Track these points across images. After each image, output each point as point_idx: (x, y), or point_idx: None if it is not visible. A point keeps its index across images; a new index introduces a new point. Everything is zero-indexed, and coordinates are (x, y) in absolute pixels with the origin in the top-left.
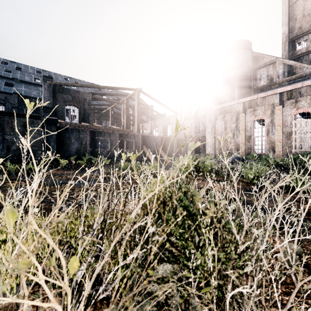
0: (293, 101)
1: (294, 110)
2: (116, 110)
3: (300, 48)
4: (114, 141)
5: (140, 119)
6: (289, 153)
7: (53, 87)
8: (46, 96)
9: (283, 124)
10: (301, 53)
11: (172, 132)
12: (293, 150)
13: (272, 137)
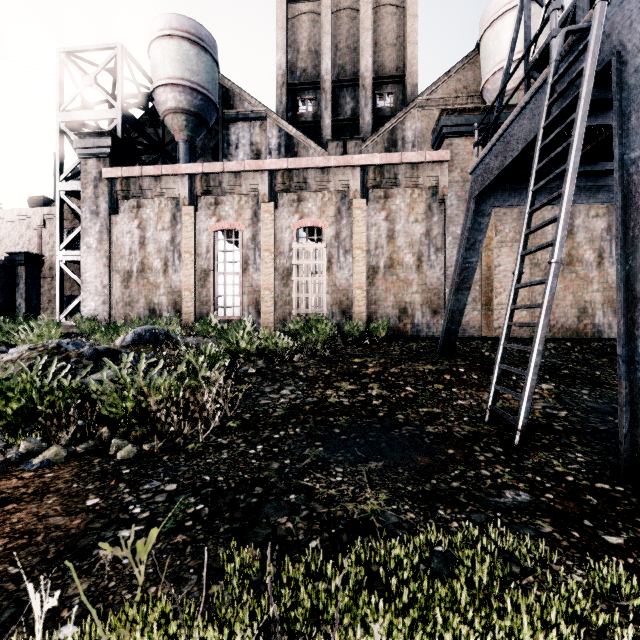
0: (294, 198)
1: (296, 219)
2: None
3: (304, 111)
4: None
5: None
6: (288, 318)
7: None
8: None
9: (275, 248)
10: (306, 120)
11: None
12: (295, 311)
13: (255, 278)
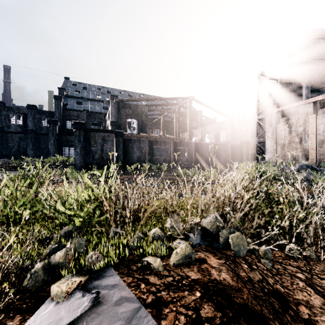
0: None
1: None
2: (166, 118)
3: None
4: (169, 149)
5: None
6: None
7: (118, 103)
8: (113, 112)
9: None
10: None
11: (225, 138)
12: None
13: None
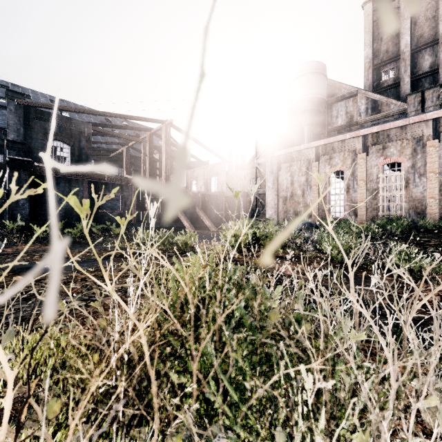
0: (380, 148)
1: (381, 159)
2: (134, 153)
3: (386, 79)
4: (129, 198)
5: (171, 167)
6: (375, 218)
7: (26, 109)
8: (13, 123)
9: (367, 178)
10: (388, 85)
11: (218, 187)
12: (380, 214)
13: (353, 196)
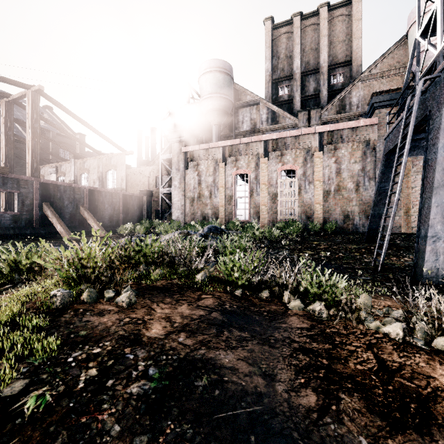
0: (278, 154)
1: (280, 165)
2: None
3: (282, 94)
4: None
5: (51, 154)
6: (275, 221)
7: None
8: None
9: (268, 182)
10: (284, 100)
11: (117, 184)
12: (279, 217)
13: (257, 199)
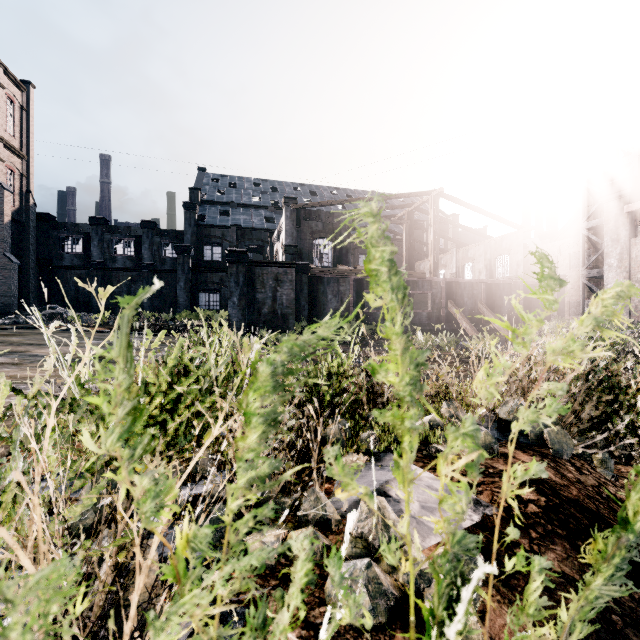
0: None
1: None
2: None
3: None
4: None
5: None
6: None
7: (297, 212)
8: (289, 228)
9: None
10: None
11: (510, 271)
12: None
13: None
